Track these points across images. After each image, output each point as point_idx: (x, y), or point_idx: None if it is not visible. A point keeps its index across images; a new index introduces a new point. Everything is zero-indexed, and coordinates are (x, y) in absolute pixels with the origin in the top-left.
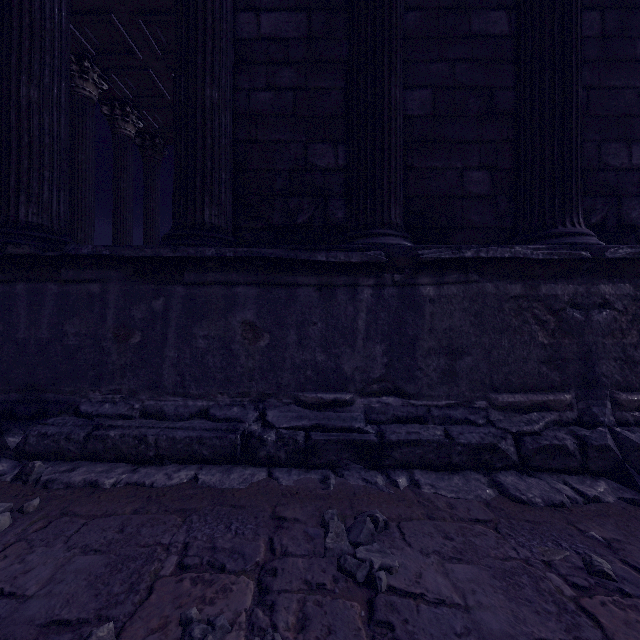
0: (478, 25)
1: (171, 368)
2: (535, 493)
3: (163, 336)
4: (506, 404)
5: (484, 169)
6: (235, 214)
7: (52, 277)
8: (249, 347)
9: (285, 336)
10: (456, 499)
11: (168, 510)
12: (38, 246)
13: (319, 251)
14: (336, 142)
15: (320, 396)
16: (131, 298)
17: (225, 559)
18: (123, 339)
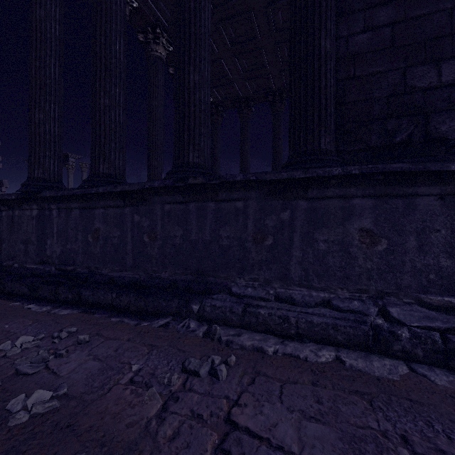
0: None
1: (296, 265)
2: None
3: (289, 240)
4: None
5: None
6: (334, 141)
7: (212, 198)
8: (366, 250)
9: (403, 242)
10: None
11: (343, 389)
12: (205, 177)
13: (450, 161)
14: (439, 61)
15: (447, 300)
16: (264, 211)
17: None
18: (259, 241)
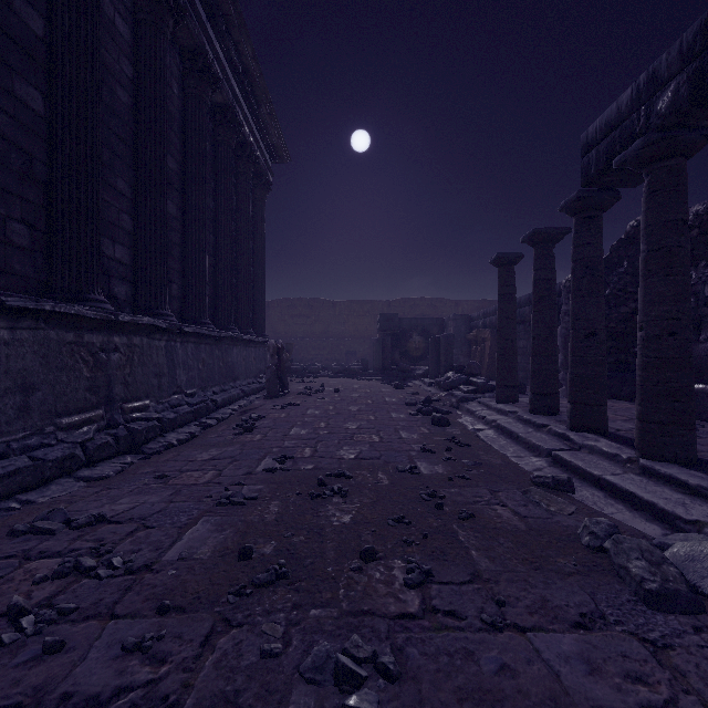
0: (20, 90)
1: None
2: (109, 471)
3: None
4: (68, 425)
5: (25, 224)
6: None
7: None
8: None
9: None
10: (70, 493)
11: None
12: None
13: None
14: None
15: None
16: None
17: None
18: None
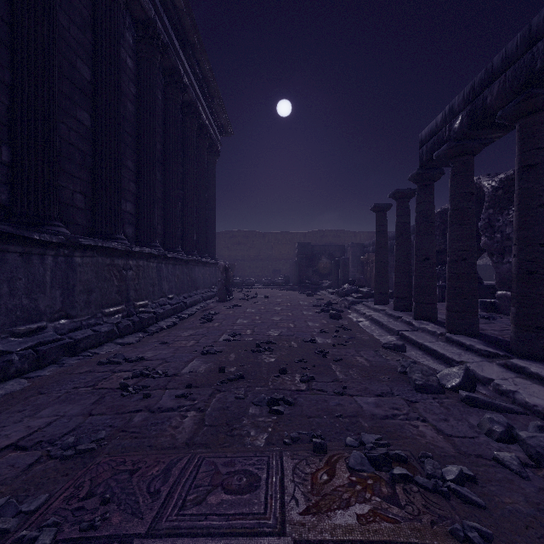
0: (80, 115)
1: None
2: (132, 340)
3: None
4: (108, 313)
5: (82, 194)
6: None
7: None
8: None
9: None
10: (116, 350)
11: (20, 401)
12: None
13: (34, 232)
14: (1, 141)
15: (29, 327)
16: None
17: (100, 378)
18: None
